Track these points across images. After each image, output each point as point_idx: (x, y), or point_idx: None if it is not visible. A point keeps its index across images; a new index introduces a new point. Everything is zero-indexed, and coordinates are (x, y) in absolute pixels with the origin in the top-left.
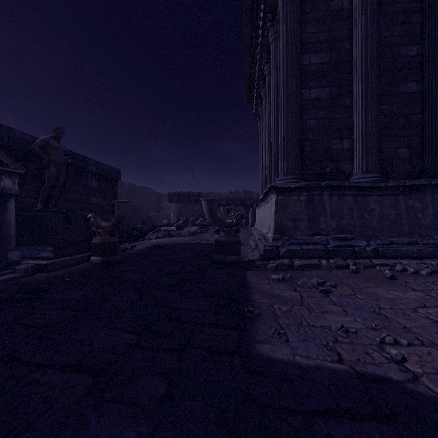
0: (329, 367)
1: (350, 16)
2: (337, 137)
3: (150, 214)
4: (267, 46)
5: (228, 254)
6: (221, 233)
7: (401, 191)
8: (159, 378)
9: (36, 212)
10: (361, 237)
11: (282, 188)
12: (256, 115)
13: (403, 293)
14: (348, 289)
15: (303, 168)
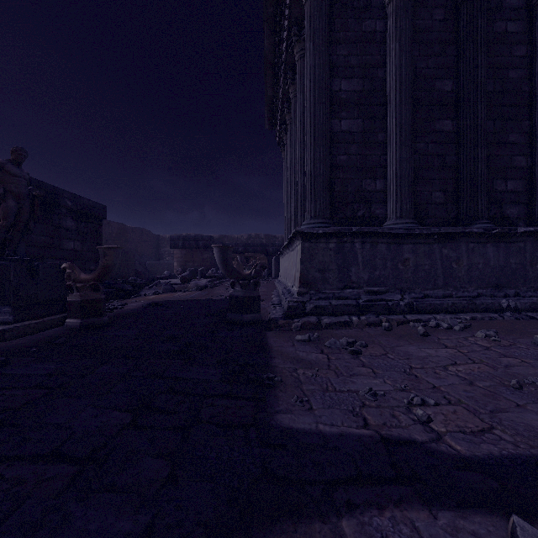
0: (354, 433)
1: (384, 41)
2: (369, 176)
3: (147, 263)
4: (293, 64)
5: (245, 312)
6: (237, 286)
7: (436, 240)
8: (160, 460)
9: None
10: (395, 290)
11: (309, 234)
12: (280, 144)
13: (435, 351)
14: (379, 349)
15: (333, 210)
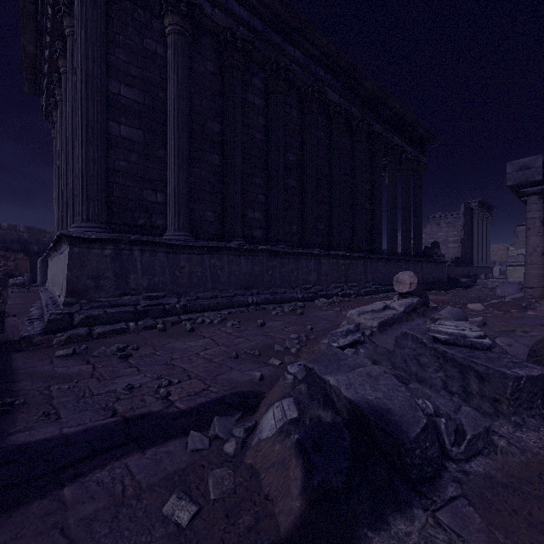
0: (100, 424)
1: (165, 66)
2: (151, 188)
3: None
4: (64, 34)
5: None
6: None
7: (206, 251)
8: None
9: None
10: (173, 294)
11: (80, 238)
12: (48, 118)
13: (195, 342)
14: (150, 349)
15: (111, 215)
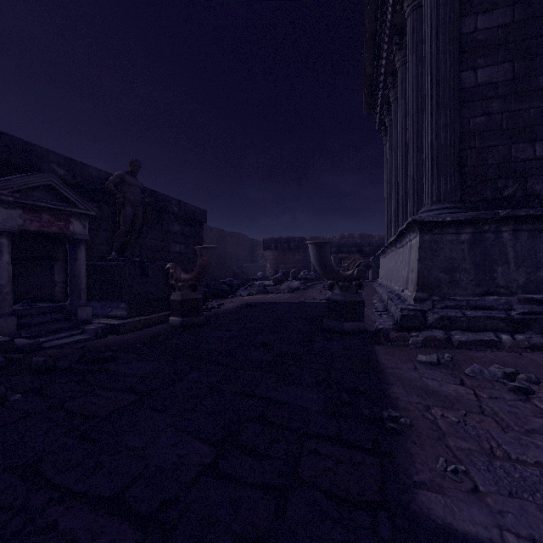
0: None
1: None
2: (523, 139)
3: (243, 265)
4: (400, 25)
5: (346, 319)
6: (335, 289)
7: None
8: None
9: (110, 262)
10: None
11: (431, 223)
12: (380, 129)
13: None
14: None
15: (463, 191)
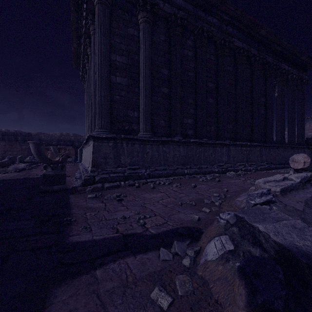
0: (111, 236)
1: (138, 41)
2: (131, 109)
3: None
4: (90, 35)
5: (55, 184)
6: (48, 168)
7: (160, 143)
8: None
9: None
10: (143, 167)
11: (98, 137)
12: (82, 79)
13: (156, 195)
14: (132, 197)
15: (112, 125)
